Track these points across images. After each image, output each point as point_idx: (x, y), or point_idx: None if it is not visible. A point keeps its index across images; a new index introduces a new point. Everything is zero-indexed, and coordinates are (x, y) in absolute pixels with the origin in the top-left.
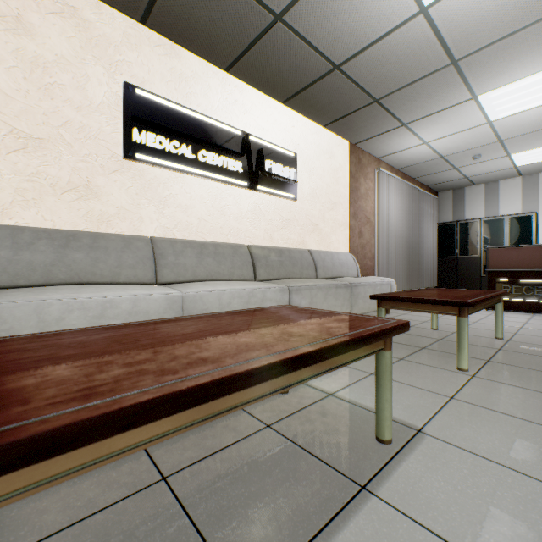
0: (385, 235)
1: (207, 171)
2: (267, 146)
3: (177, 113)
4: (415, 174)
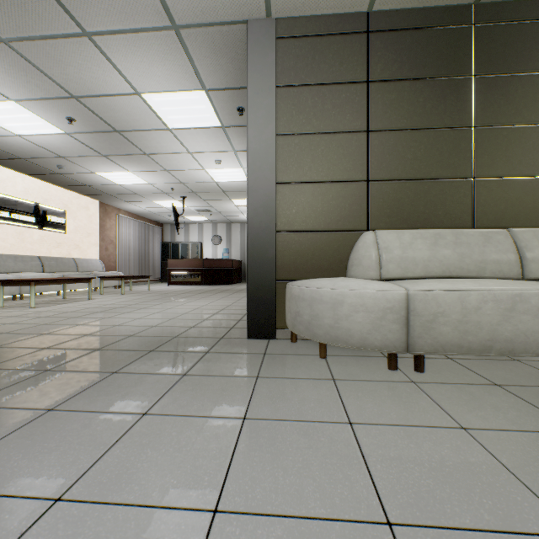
0: (124, 249)
1: (16, 222)
2: (49, 208)
3: (1, 197)
4: (145, 216)
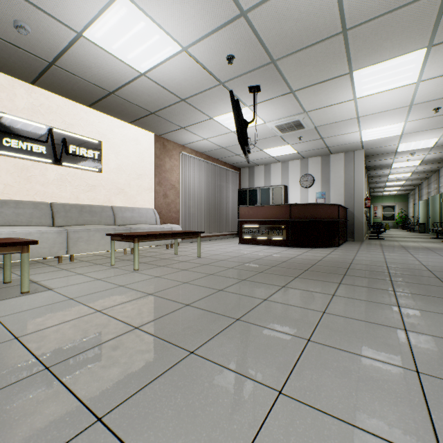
0: (187, 196)
1: (12, 152)
2: (72, 136)
3: None
4: (216, 156)
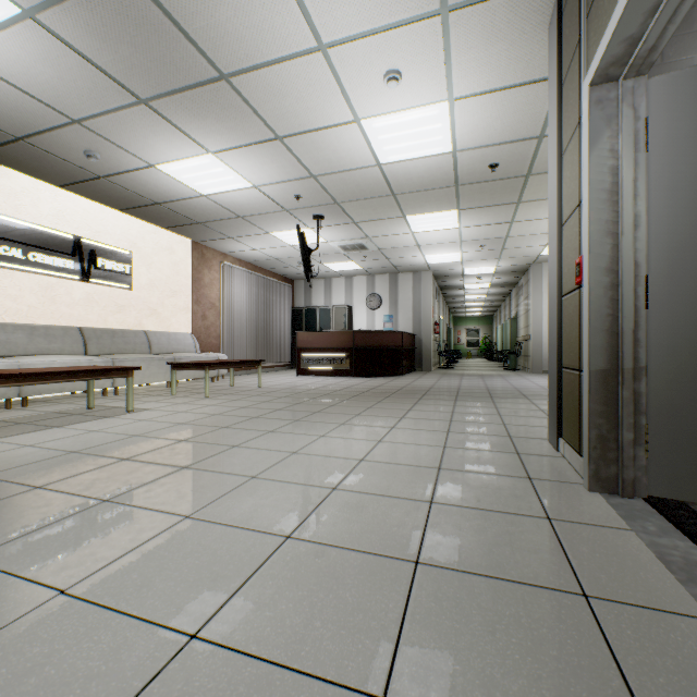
0: (231, 318)
1: (38, 268)
2: (101, 247)
3: (8, 223)
4: (264, 266)
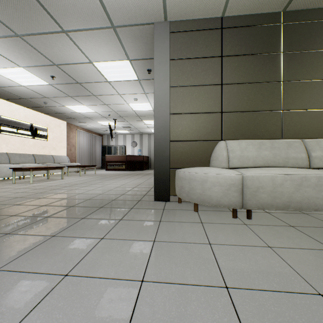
0: (80, 150)
1: (20, 135)
2: (38, 126)
3: (12, 120)
4: (92, 130)
